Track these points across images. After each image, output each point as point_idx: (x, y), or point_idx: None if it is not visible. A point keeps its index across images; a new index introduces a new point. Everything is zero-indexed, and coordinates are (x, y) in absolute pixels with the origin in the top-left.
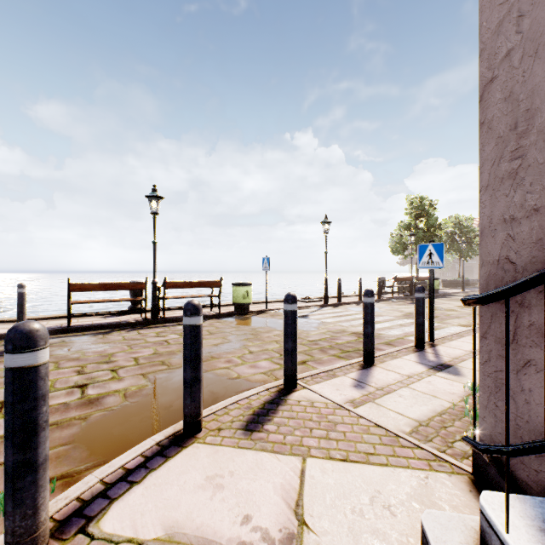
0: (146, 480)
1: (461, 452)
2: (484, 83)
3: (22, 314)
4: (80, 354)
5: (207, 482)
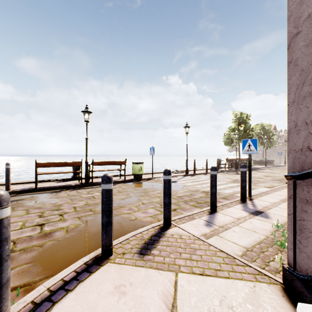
0: (77, 289)
1: (274, 269)
2: (291, 37)
3: (8, 181)
4: (41, 205)
5: (115, 290)
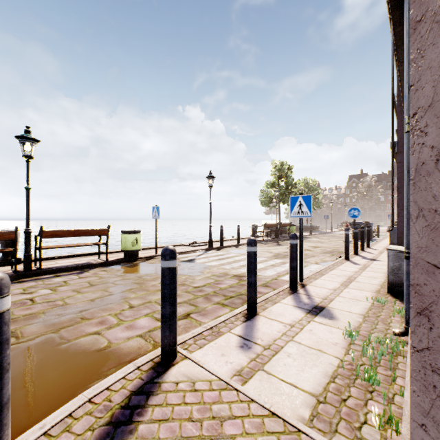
0: None
1: None
2: None
3: None
4: None
5: None
